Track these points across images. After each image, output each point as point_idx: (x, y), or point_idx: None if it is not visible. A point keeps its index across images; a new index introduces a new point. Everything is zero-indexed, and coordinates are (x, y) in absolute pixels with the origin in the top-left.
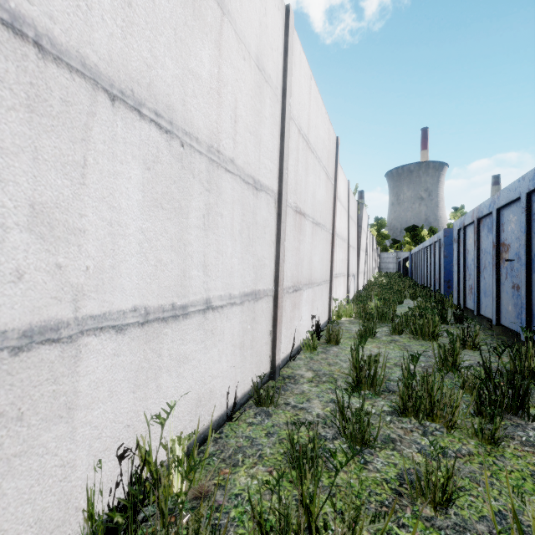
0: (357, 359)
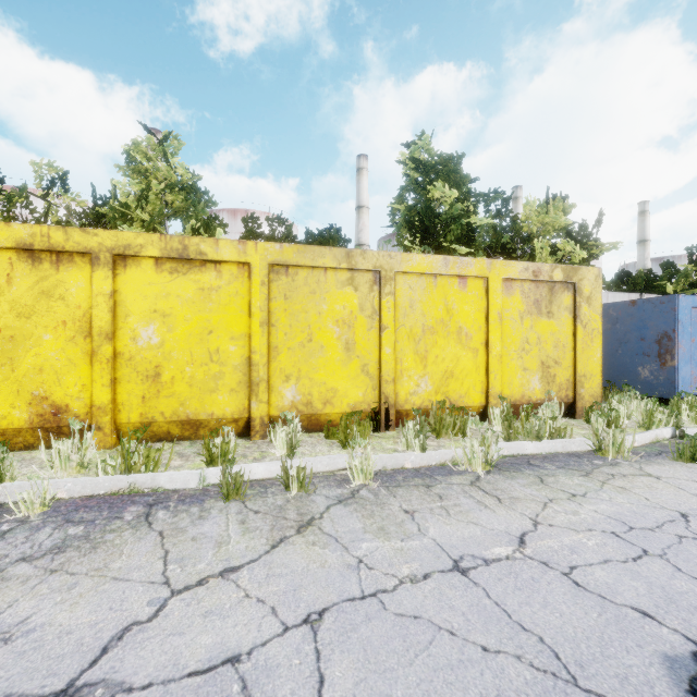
0: None
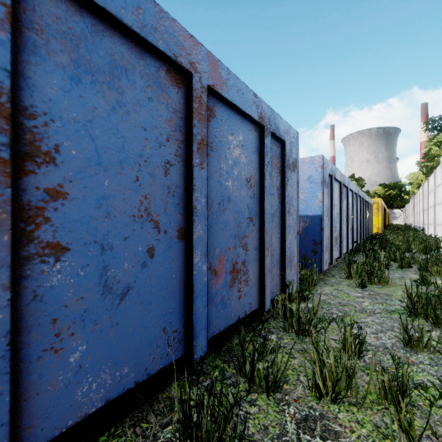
0: (425, 245)
